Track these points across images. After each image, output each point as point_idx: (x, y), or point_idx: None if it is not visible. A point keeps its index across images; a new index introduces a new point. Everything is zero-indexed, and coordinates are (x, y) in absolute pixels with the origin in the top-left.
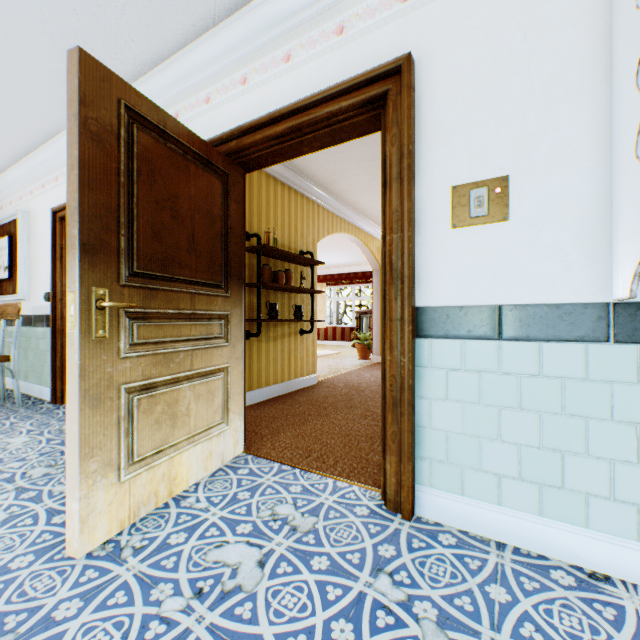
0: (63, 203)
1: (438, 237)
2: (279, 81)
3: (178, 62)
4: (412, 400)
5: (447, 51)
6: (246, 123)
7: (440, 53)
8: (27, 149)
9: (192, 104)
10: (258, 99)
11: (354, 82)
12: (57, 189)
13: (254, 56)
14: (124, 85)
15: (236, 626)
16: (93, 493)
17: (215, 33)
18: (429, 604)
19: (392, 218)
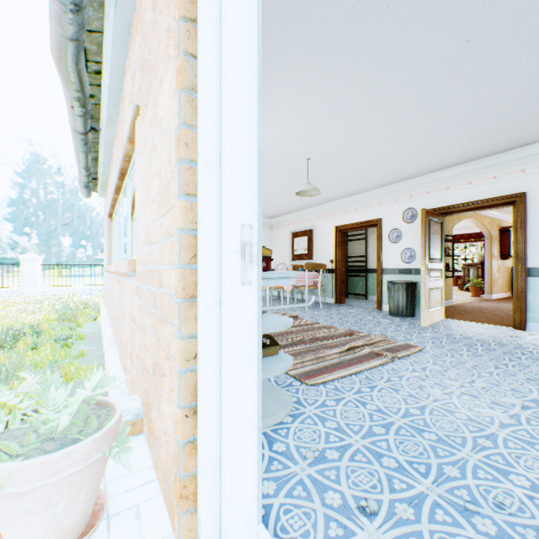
0: (342, 225)
1: (535, 246)
2: (465, 190)
3: (415, 180)
4: (525, 295)
5: (538, 190)
6: (450, 205)
7: (536, 191)
8: (323, 203)
9: (419, 193)
10: (454, 195)
11: (501, 198)
12: (335, 218)
13: (452, 180)
14: (428, 211)
15: (479, 334)
16: (425, 312)
17: (436, 174)
18: (531, 337)
19: (516, 240)
